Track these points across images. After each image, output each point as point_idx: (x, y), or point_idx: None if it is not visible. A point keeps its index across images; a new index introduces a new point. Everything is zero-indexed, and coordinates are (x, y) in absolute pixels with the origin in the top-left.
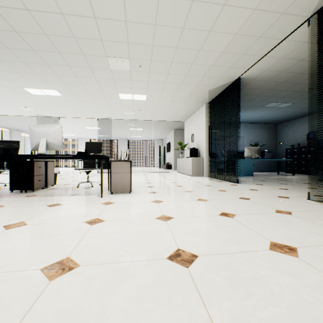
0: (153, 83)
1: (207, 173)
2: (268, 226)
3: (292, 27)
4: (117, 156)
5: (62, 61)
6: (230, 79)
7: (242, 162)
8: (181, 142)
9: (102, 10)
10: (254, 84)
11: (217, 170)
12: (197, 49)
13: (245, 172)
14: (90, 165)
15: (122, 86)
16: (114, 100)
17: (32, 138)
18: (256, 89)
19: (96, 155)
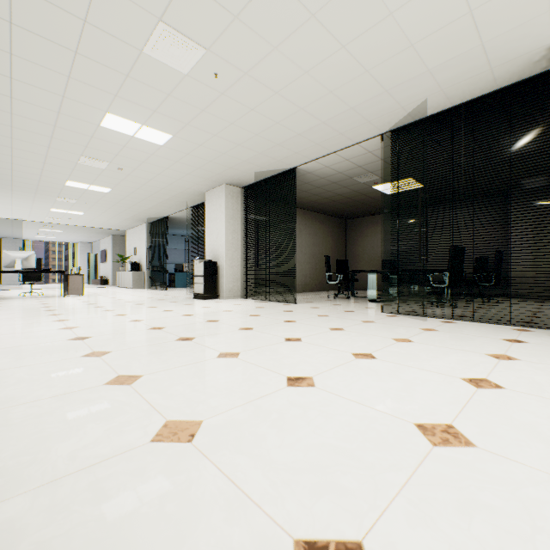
0: (95, 209)
1: (149, 285)
2: (153, 297)
3: (184, 208)
4: (0, 266)
5: (8, 192)
6: (162, 216)
7: (181, 276)
8: (123, 251)
9: (70, 189)
10: (181, 219)
11: (160, 283)
12: (132, 205)
13: (183, 284)
14: (31, 278)
15: (60, 206)
16: (41, 210)
17: (6, 259)
18: (185, 222)
19: (61, 271)
